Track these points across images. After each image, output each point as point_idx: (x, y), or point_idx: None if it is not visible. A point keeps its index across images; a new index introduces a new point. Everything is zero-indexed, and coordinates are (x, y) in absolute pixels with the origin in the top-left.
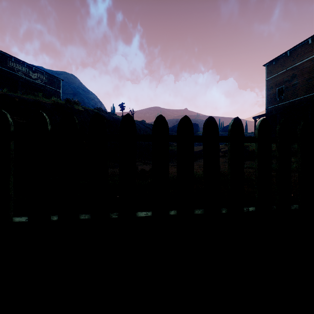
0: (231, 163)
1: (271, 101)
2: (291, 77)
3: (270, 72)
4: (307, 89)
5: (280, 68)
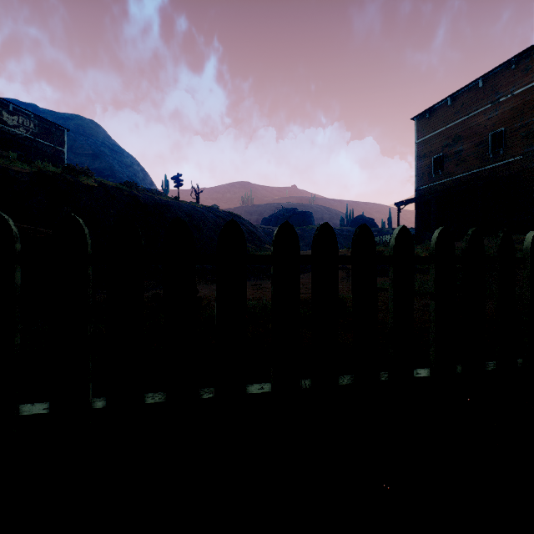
0: (219, 306)
1: (423, 178)
2: (453, 140)
3: (422, 131)
4: (476, 160)
5: (437, 124)
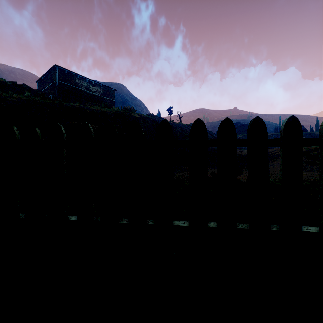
0: None
1: None
2: None
3: None
4: None
5: None
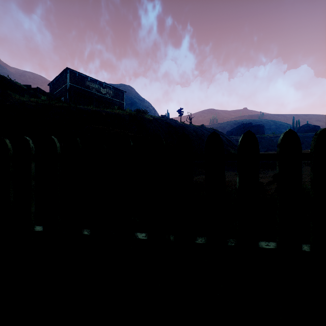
0: None
1: None
2: None
3: None
4: None
5: None
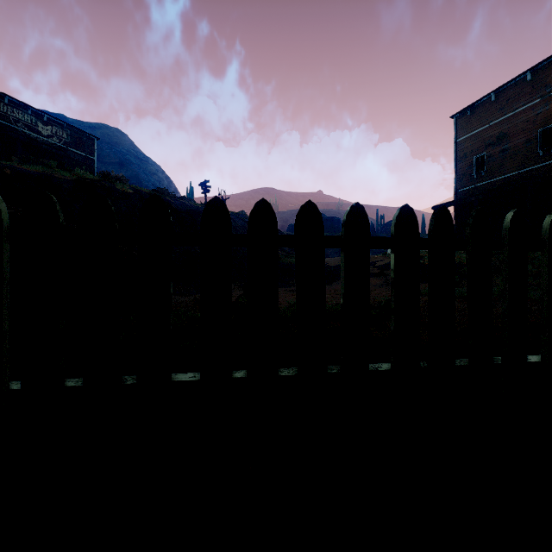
0: (346, 285)
1: (464, 180)
2: (497, 138)
3: (462, 130)
4: (524, 159)
5: (480, 122)
